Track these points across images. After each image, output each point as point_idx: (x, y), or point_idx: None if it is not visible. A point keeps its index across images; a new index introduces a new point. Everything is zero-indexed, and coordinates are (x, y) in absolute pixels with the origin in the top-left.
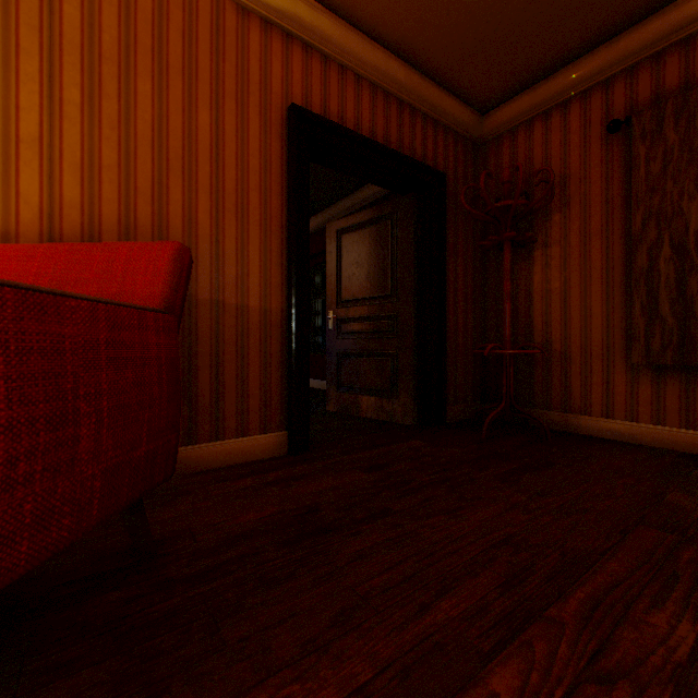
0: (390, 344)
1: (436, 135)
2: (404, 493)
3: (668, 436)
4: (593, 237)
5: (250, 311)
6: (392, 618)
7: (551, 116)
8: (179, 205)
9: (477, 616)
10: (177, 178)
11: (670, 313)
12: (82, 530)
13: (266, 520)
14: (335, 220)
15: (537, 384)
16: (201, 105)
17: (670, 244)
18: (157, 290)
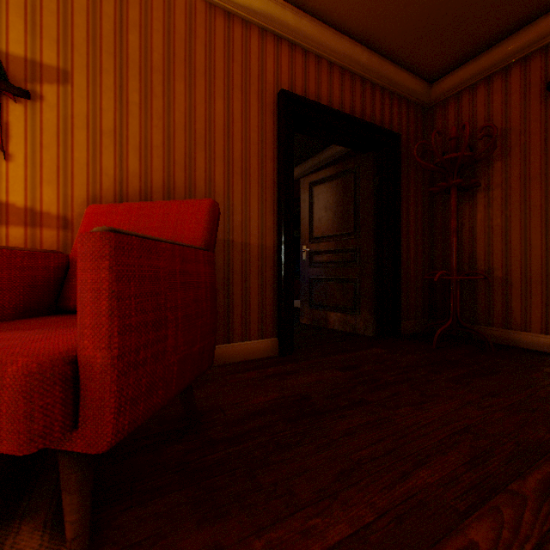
0: (353, 271)
1: (392, 103)
2: (374, 388)
3: None
4: (533, 180)
5: (251, 247)
6: (381, 480)
7: (492, 80)
8: (202, 171)
9: (450, 484)
10: (201, 151)
11: None
12: (167, 399)
13: (272, 403)
14: (304, 175)
15: (479, 304)
16: (217, 96)
17: None
18: (199, 234)
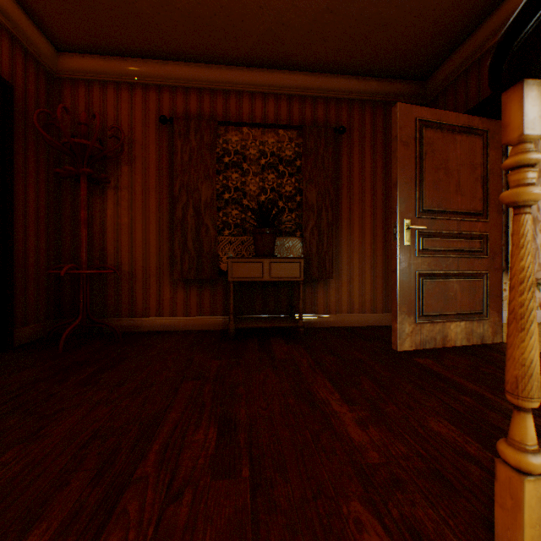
0: None
1: (1, 38)
2: None
3: (193, 322)
4: (152, 191)
5: None
6: None
7: (123, 89)
8: None
9: (75, 522)
10: None
11: (194, 248)
12: None
13: None
14: None
15: (111, 298)
16: None
17: (194, 207)
18: None
